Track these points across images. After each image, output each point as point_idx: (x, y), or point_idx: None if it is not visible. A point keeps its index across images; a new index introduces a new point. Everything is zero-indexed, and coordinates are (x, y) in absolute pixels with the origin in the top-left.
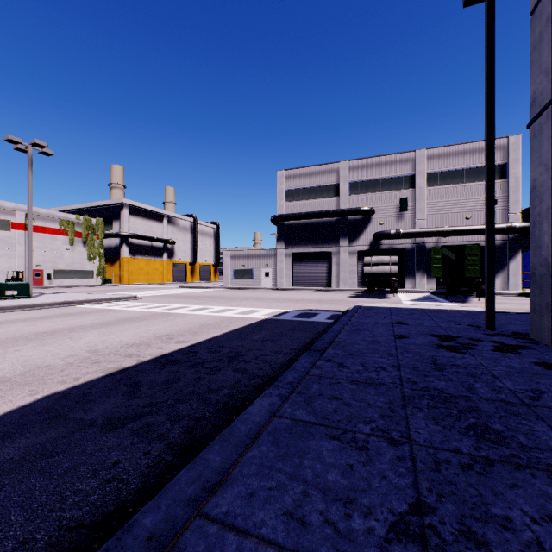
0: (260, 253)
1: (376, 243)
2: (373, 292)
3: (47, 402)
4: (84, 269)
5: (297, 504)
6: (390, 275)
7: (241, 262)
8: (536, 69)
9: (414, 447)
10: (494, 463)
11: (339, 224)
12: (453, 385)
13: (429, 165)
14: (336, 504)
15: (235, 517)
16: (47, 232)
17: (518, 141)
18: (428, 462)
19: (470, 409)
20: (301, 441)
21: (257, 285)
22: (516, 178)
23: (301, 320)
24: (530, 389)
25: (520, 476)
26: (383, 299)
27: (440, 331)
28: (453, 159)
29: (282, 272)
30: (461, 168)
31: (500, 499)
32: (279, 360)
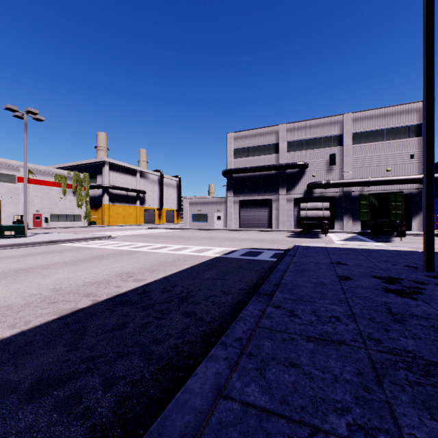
0: (213, 200)
1: (309, 192)
2: (307, 233)
3: None
4: (74, 214)
5: None
6: (323, 218)
7: (198, 208)
8: None
9: None
10: None
11: (278, 176)
12: (424, 346)
13: (355, 126)
14: None
15: None
16: (44, 184)
17: None
18: None
19: None
20: None
21: (211, 227)
22: None
23: (248, 258)
24: None
25: None
26: (317, 239)
27: (380, 272)
28: (375, 121)
29: (231, 216)
30: (382, 128)
31: None
32: (227, 302)
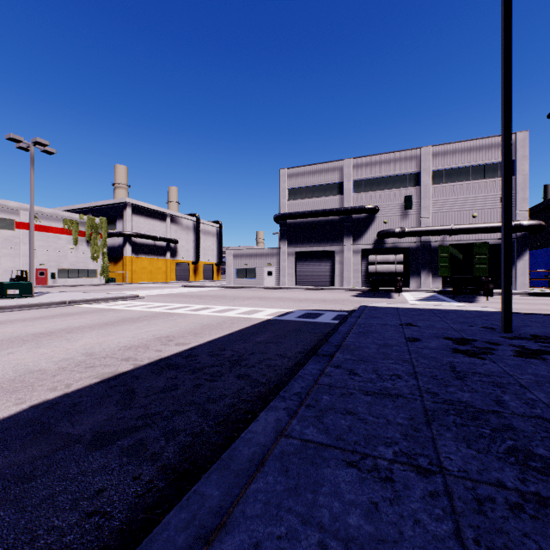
0: (263, 252)
1: (380, 242)
2: (377, 292)
3: (32, 413)
4: (87, 268)
5: None
6: (395, 274)
7: (244, 261)
8: None
9: (448, 478)
10: (549, 503)
11: (342, 223)
12: (479, 398)
13: (435, 162)
14: None
15: None
16: (50, 231)
17: (526, 137)
18: (468, 501)
19: (504, 427)
20: (313, 469)
21: (260, 285)
22: (524, 175)
23: (305, 321)
24: None
25: None
26: (388, 299)
27: (453, 334)
28: (459, 157)
29: (285, 271)
30: (467, 165)
31: None
32: (283, 365)
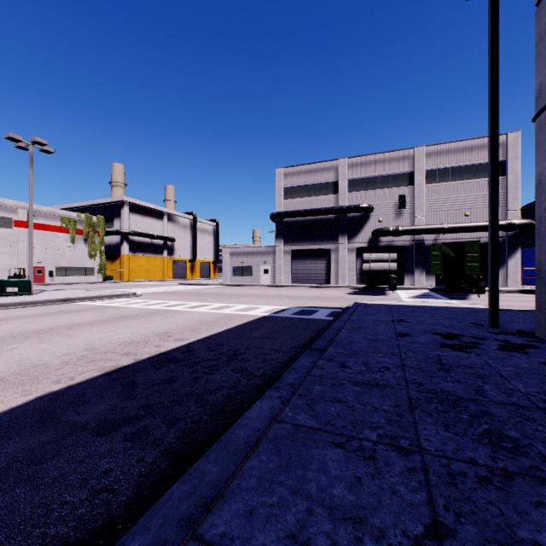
0: (259, 250)
1: (375, 240)
2: (371, 289)
3: (39, 403)
4: (85, 266)
5: (300, 525)
6: (389, 272)
7: (241, 259)
8: (542, 61)
9: (425, 457)
10: (514, 476)
11: (338, 221)
12: (461, 387)
13: (428, 162)
14: (344, 525)
15: (233, 540)
16: (48, 229)
17: (518, 137)
18: (442, 475)
19: (482, 413)
20: (304, 449)
21: (256, 282)
22: (515, 174)
23: (300, 317)
24: (543, 391)
25: (544, 492)
26: (382, 296)
27: (442, 329)
28: (452, 157)
29: (281, 269)
30: (459, 165)
31: (526, 520)
32: (278, 359)
